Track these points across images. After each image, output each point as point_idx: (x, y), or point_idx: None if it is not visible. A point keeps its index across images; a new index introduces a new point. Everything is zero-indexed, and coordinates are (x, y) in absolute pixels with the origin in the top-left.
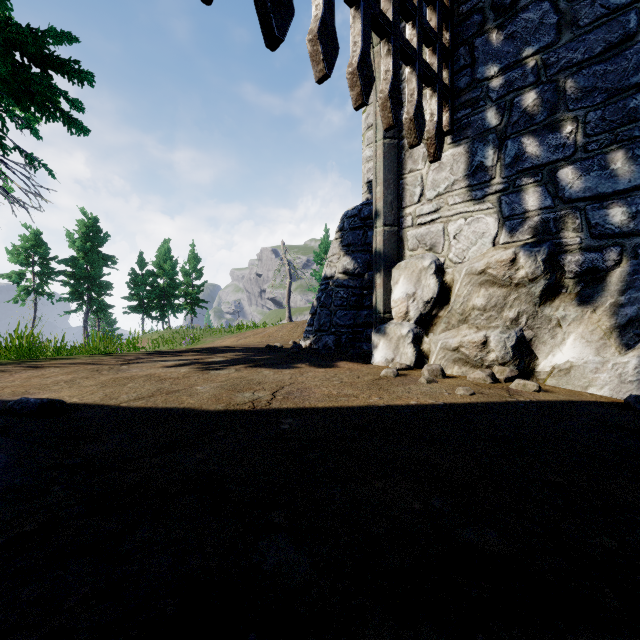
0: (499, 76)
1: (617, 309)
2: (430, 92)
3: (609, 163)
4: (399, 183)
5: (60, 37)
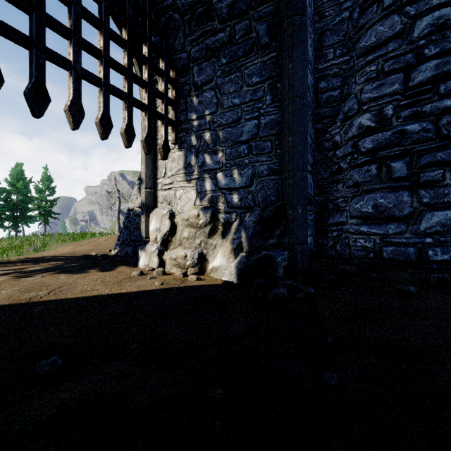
0: (196, 120)
1: (233, 241)
2: (161, 123)
3: (233, 174)
4: (155, 164)
5: None
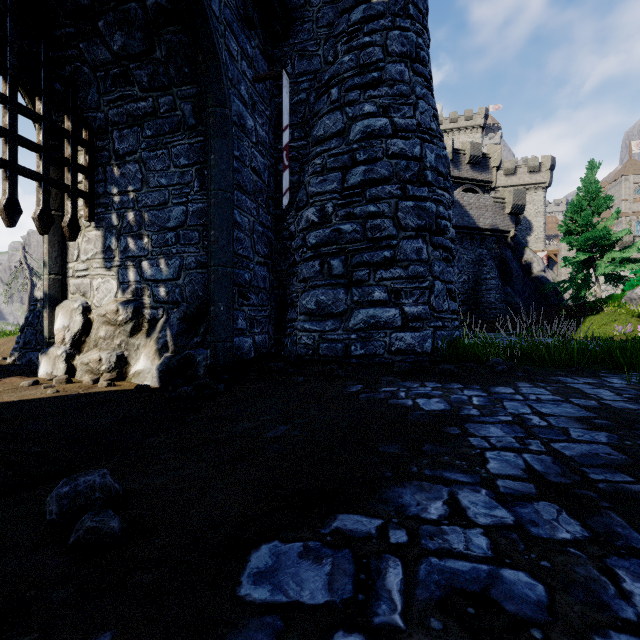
0: (118, 196)
1: (159, 340)
2: (67, 196)
3: (160, 264)
4: (65, 244)
5: None
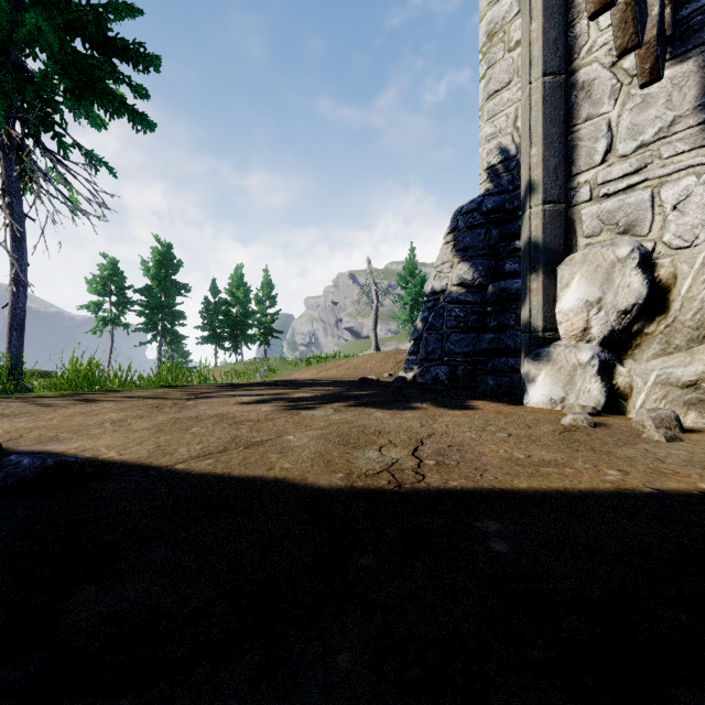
0: None
1: None
2: None
3: None
4: (566, 140)
5: (121, 9)
